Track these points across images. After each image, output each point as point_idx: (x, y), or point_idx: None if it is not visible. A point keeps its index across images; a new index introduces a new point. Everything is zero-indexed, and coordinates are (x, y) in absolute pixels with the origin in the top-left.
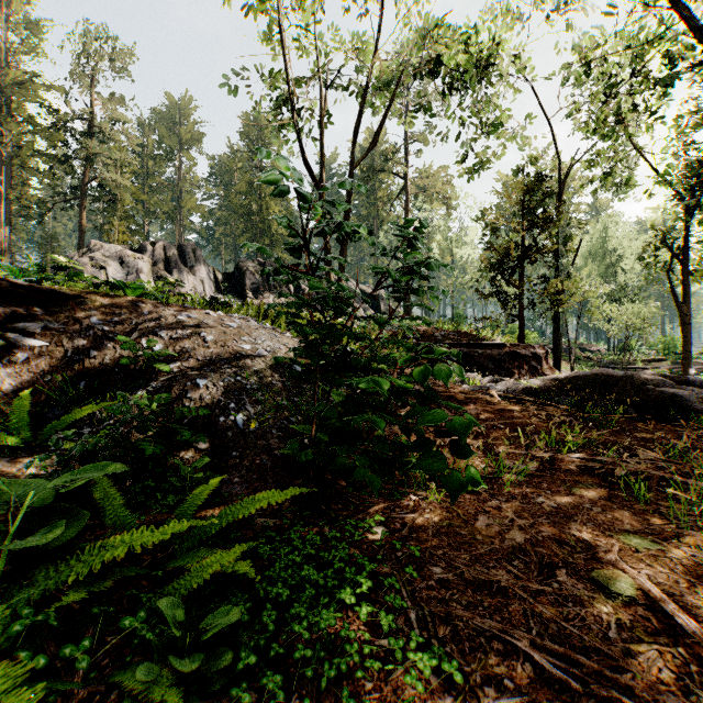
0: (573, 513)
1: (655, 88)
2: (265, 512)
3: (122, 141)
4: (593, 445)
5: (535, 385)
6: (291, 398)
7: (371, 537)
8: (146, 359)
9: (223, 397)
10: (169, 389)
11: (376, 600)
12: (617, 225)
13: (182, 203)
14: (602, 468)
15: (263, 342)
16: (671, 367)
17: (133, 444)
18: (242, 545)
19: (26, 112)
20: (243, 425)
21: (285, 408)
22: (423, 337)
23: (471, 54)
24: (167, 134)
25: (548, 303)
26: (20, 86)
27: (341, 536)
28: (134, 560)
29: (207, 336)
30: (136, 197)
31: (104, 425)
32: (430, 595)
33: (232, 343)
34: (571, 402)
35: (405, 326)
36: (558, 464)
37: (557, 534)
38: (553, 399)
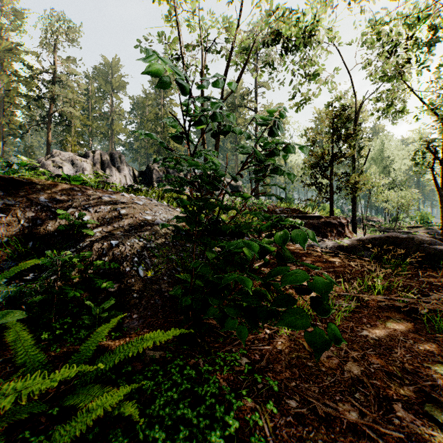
0: (393, 345)
1: (423, 46)
2: (154, 344)
3: (74, 86)
4: (394, 288)
5: (346, 243)
6: (178, 253)
7: (237, 368)
8: (77, 226)
9: (129, 253)
10: (91, 247)
11: (242, 438)
12: (390, 141)
13: (113, 127)
14: (406, 307)
15: (160, 214)
16: (425, 231)
17: (56, 290)
18: (125, 387)
19: (13, 68)
20: (143, 274)
21: (173, 260)
22: (268, 212)
23: (299, 27)
24: (103, 83)
25: (348, 190)
26: (9, 51)
27: (212, 369)
28: (40, 393)
29: (121, 210)
30: (84, 122)
31: (44, 273)
32: (289, 433)
33: (138, 215)
34: (371, 255)
35: (261, 202)
36: (371, 302)
37: (385, 366)
38: (358, 253)
